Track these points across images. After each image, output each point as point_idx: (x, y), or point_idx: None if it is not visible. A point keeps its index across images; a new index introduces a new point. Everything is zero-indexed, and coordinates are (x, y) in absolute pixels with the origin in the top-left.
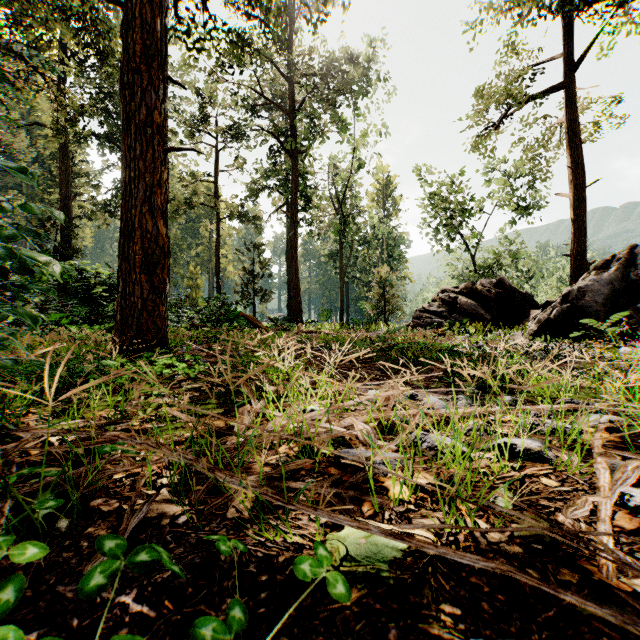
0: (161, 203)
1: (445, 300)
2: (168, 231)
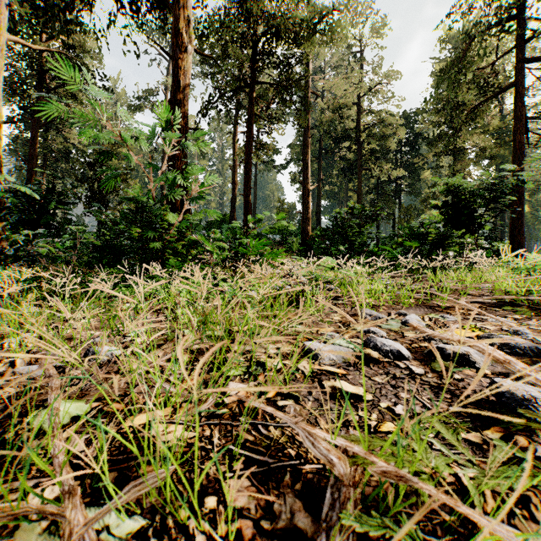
0: (521, 232)
1: None
2: (523, 238)
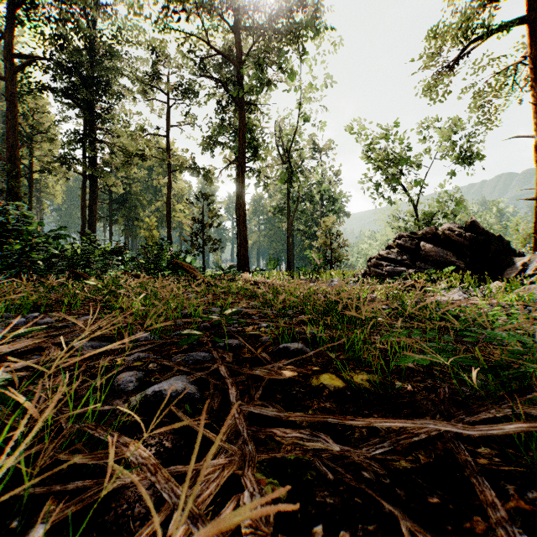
0: None
1: (405, 246)
2: None
